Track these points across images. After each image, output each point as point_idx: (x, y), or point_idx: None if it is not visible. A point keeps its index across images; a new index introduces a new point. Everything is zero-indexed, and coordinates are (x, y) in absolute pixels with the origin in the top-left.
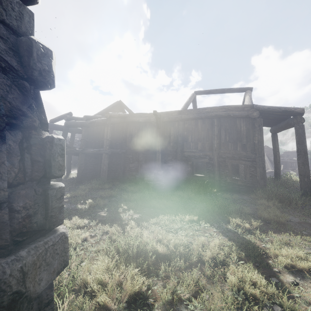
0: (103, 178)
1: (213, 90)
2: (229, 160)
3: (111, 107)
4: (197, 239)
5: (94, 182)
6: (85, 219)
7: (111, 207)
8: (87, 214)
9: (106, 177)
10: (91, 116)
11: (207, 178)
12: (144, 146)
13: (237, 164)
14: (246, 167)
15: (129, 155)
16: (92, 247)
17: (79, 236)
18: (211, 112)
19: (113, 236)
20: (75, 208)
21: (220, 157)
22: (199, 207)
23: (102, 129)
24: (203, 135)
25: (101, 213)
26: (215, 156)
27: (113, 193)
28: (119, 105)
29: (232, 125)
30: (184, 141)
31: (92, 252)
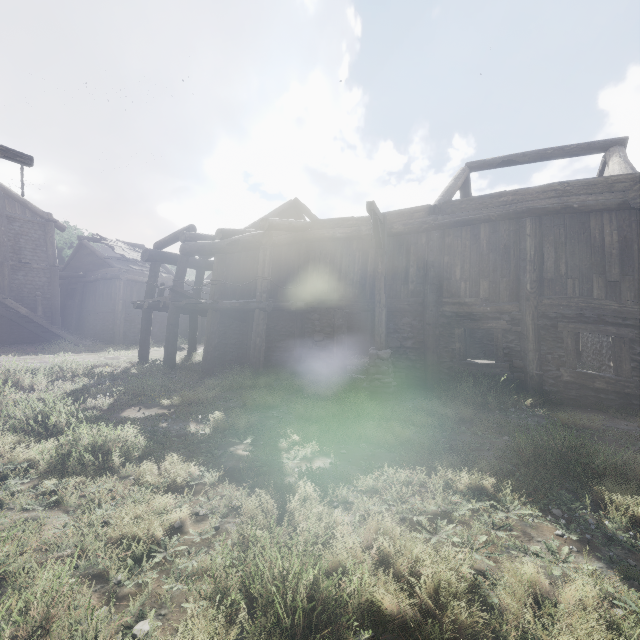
0: (255, 363)
1: (515, 155)
2: (568, 323)
3: (276, 214)
4: (509, 566)
5: (234, 372)
6: (194, 464)
7: (263, 433)
8: (203, 448)
9: (261, 361)
10: (231, 230)
11: (504, 370)
12: (346, 294)
13: (577, 338)
14: (619, 342)
15: (312, 314)
16: (187, 559)
17: (166, 515)
18: (516, 201)
19: (250, 528)
20: (183, 431)
21: (542, 317)
22: (494, 449)
23: (257, 260)
24: (494, 261)
25: (237, 447)
26: (529, 314)
27: (273, 398)
28: (293, 208)
29: (577, 231)
30: (444, 279)
31: (184, 577)
